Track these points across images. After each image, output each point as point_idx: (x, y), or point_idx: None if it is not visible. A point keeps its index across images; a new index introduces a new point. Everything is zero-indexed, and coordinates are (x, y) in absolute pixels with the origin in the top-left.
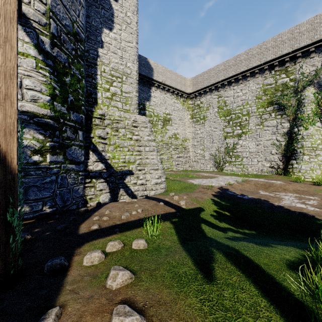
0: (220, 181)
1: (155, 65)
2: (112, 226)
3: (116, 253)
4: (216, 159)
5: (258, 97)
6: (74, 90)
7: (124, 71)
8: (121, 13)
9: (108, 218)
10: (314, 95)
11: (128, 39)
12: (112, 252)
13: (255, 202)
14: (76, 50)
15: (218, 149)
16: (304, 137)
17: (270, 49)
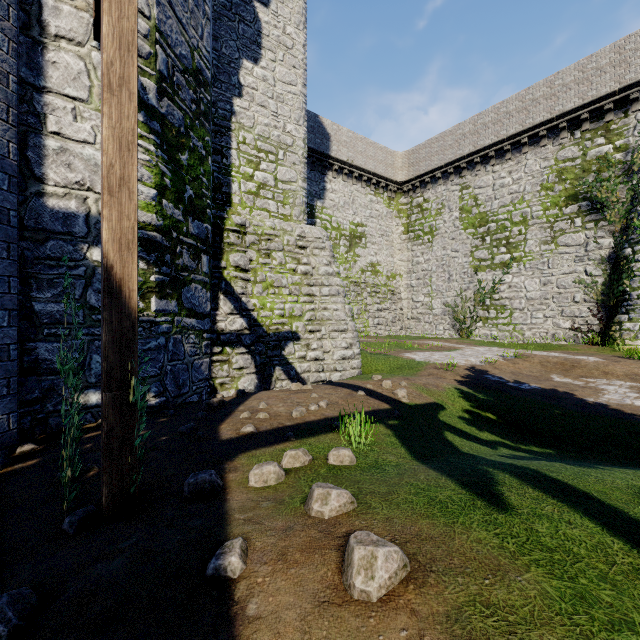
0: (468, 356)
1: (333, 129)
2: (278, 428)
3: (304, 470)
4: (457, 313)
5: (545, 187)
6: (194, 178)
7: (281, 141)
8: (274, 29)
9: (267, 416)
10: None
11: (288, 79)
12: (295, 469)
13: (546, 396)
14: (198, 101)
15: (461, 293)
16: None
17: (572, 87)
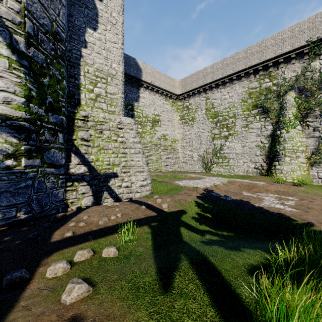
0: (206, 182)
1: (143, 66)
2: (87, 232)
3: (84, 263)
4: (204, 160)
5: (244, 100)
6: (53, 92)
7: (109, 72)
8: (105, 13)
9: (85, 224)
10: (295, 100)
11: (113, 40)
12: (80, 262)
13: (237, 203)
14: (56, 50)
15: (206, 150)
16: (286, 139)
17: (255, 54)
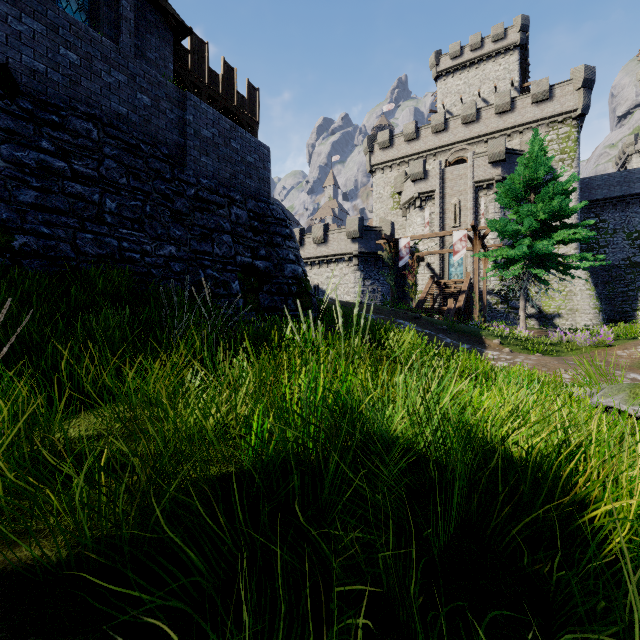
0: None
1: None
2: None
3: None
4: None
5: None
6: None
7: None
8: None
9: None
10: None
11: None
12: None
13: None
14: None
15: None
16: None
17: None
